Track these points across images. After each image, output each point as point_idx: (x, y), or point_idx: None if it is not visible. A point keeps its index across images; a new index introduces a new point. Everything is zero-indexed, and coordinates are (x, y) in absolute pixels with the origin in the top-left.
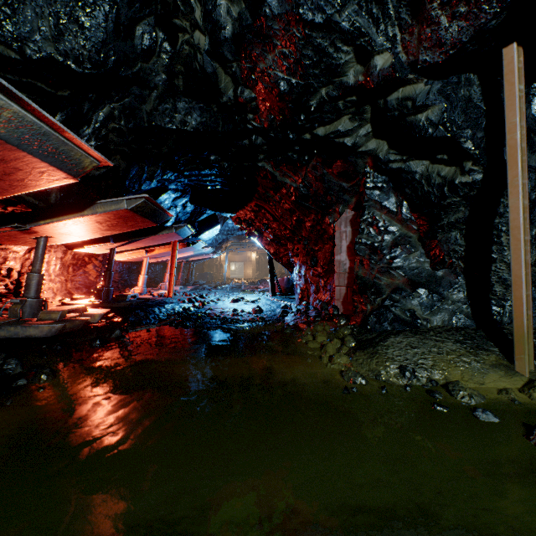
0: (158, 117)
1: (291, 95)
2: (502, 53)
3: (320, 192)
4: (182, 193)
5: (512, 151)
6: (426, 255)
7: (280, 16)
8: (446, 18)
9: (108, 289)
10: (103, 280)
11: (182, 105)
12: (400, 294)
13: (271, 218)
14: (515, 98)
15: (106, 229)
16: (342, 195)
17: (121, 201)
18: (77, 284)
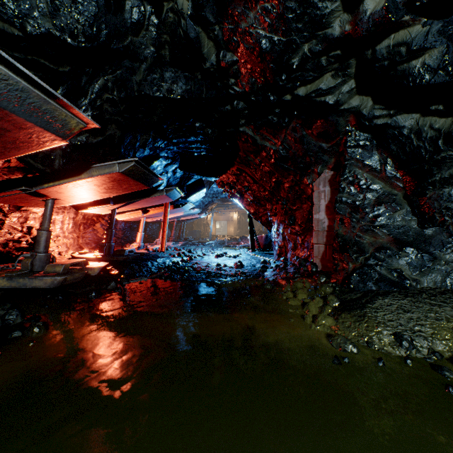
0: (147, 87)
1: (272, 53)
2: None
3: (299, 153)
4: (172, 160)
5: None
6: (413, 213)
7: None
8: None
9: (109, 244)
10: (105, 237)
11: (169, 75)
12: (385, 253)
13: (251, 180)
14: None
15: (104, 191)
16: (321, 156)
17: (113, 165)
18: (87, 240)
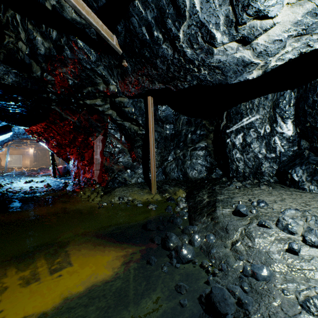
0: None
1: (74, 85)
2: (148, 97)
3: (87, 126)
4: None
5: (150, 127)
6: (131, 157)
7: (71, 59)
8: (131, 86)
9: None
10: None
11: (1, 68)
12: (121, 172)
13: (56, 133)
14: (151, 112)
15: None
16: (97, 128)
17: None
18: None
